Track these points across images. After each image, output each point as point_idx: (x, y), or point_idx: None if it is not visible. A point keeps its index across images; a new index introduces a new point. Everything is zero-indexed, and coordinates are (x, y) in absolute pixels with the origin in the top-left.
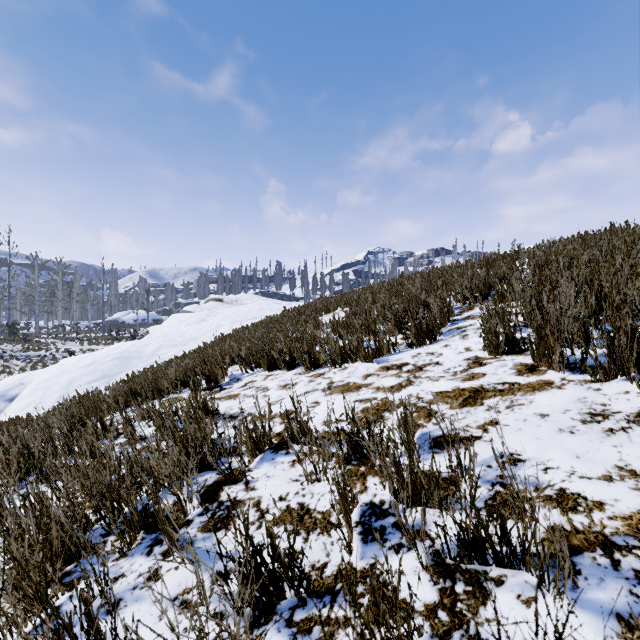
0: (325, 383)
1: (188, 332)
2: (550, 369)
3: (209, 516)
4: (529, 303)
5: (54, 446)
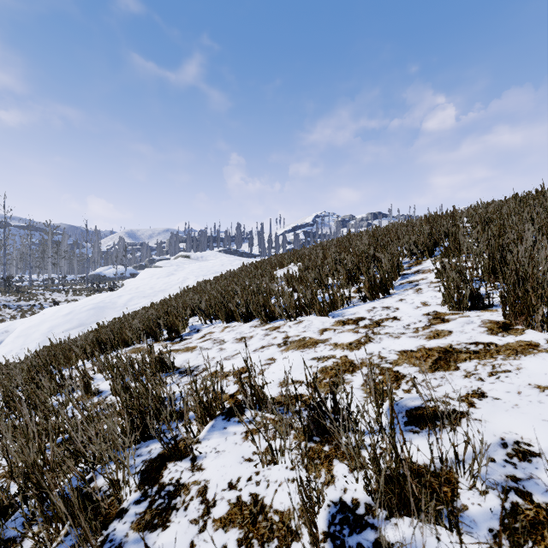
0: (280, 337)
1: (158, 285)
2: (529, 328)
3: (146, 505)
4: (488, 257)
5: (13, 398)
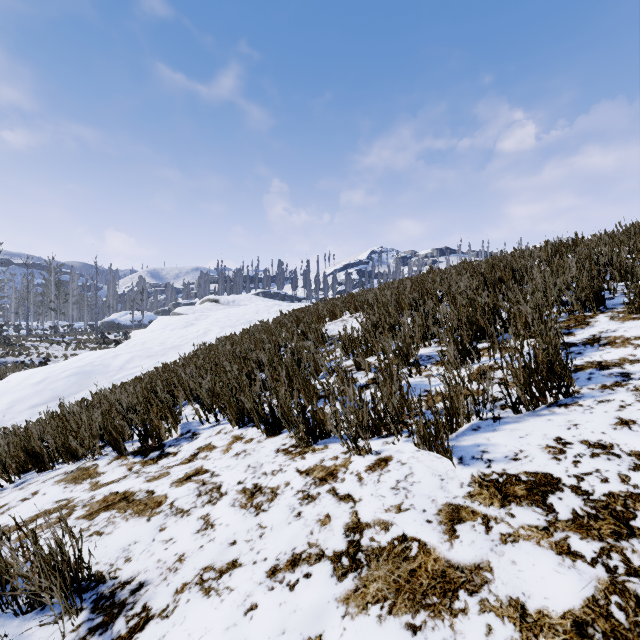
0: (340, 523)
1: (171, 339)
2: None
3: None
4: None
5: None
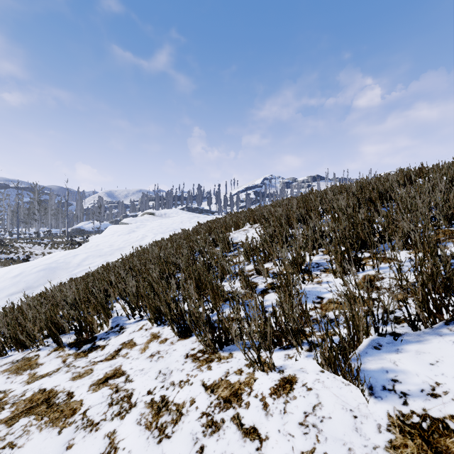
0: None
1: (117, 242)
2: None
3: None
4: None
5: None
